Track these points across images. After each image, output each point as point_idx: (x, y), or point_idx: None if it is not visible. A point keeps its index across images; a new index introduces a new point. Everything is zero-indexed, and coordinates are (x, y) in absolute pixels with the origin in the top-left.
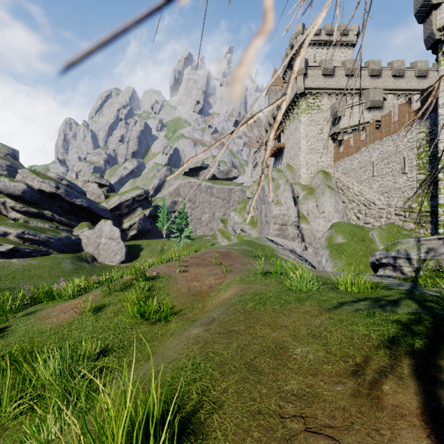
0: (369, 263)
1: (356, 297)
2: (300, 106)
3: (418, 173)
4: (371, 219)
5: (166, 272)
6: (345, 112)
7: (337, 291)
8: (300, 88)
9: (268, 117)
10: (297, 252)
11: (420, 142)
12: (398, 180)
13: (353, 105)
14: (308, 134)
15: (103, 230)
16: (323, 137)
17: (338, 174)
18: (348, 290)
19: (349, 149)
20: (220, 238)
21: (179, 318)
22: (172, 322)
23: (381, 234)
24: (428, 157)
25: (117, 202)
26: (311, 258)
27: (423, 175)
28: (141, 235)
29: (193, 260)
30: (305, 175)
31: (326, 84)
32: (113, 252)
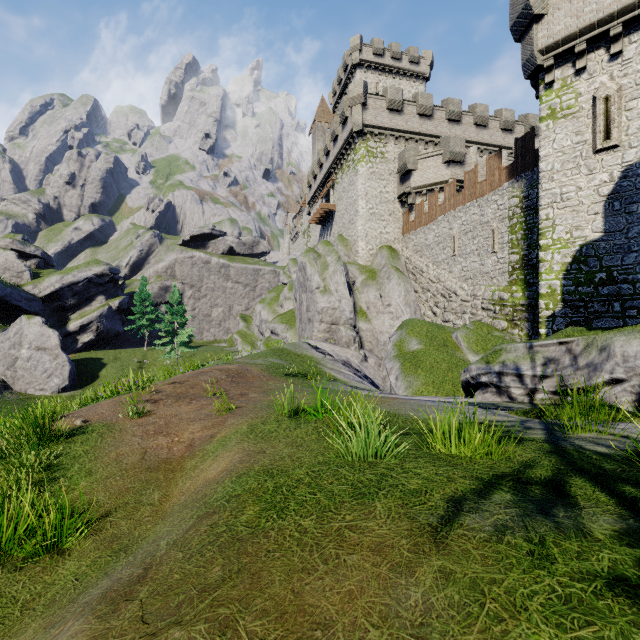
0: (456, 381)
1: (475, 474)
2: (358, 150)
3: (511, 253)
4: (452, 315)
5: (107, 419)
6: (417, 165)
7: (433, 456)
8: (358, 123)
9: (312, 165)
10: (353, 365)
11: (514, 210)
12: (486, 261)
13: (428, 156)
14: (368, 192)
15: (25, 334)
16: (389, 198)
17: (408, 252)
18: (453, 451)
19: (422, 217)
20: (240, 344)
21: (94, 538)
22: (71, 556)
23: (468, 337)
24: (523, 230)
25: (56, 286)
26: (372, 373)
27: (517, 256)
28: (103, 342)
29: (173, 388)
30: (364, 252)
31: (392, 123)
32: (45, 372)
